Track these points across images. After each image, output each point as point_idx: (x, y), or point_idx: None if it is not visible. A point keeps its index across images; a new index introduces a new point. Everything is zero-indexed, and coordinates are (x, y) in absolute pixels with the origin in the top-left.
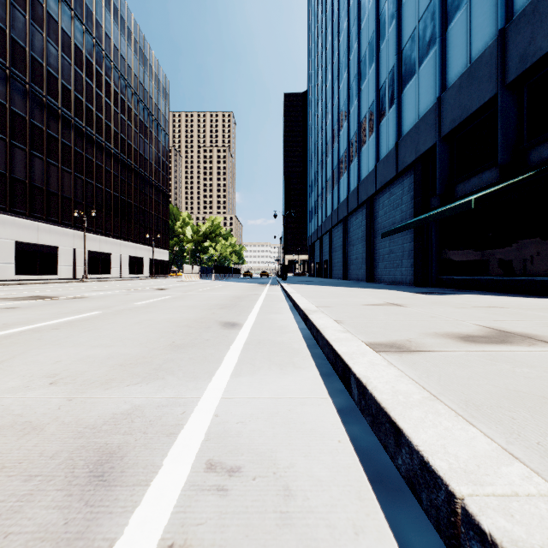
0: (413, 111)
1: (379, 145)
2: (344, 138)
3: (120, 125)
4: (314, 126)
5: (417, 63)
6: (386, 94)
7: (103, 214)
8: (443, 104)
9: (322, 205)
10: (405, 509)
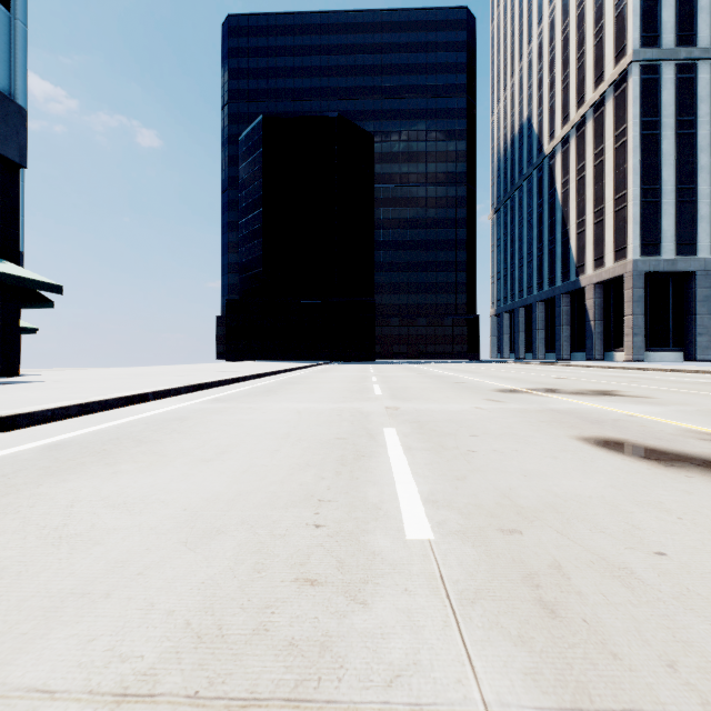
0: None
1: None
2: None
3: None
4: None
5: None
6: None
7: None
8: None
9: None
10: None
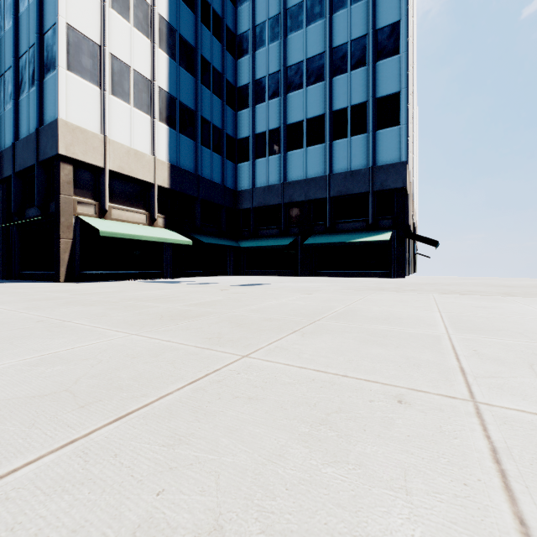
0: (2, 140)
1: None
2: None
3: None
4: None
5: (4, 104)
6: None
7: None
8: (16, 149)
9: None
10: None
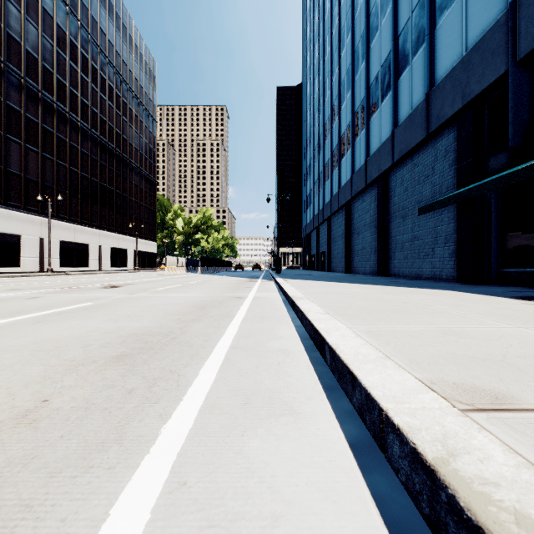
0: (457, 43)
1: (398, 106)
2: (347, 111)
3: (99, 105)
4: (310, 109)
5: None
6: (409, 38)
7: (78, 201)
8: (521, 9)
9: (319, 192)
10: None
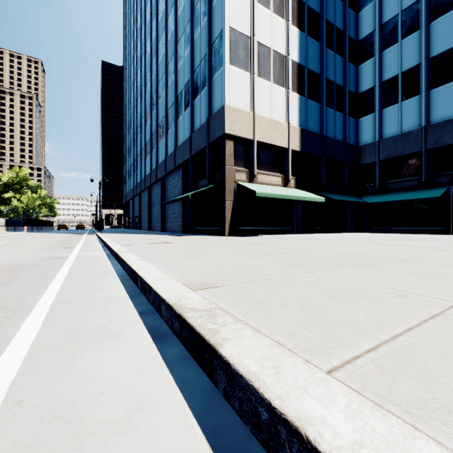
0: (182, 135)
1: (168, 146)
2: (149, 130)
3: None
4: (128, 108)
5: (184, 109)
6: (171, 116)
7: None
8: (192, 139)
9: (134, 173)
10: (167, 343)
